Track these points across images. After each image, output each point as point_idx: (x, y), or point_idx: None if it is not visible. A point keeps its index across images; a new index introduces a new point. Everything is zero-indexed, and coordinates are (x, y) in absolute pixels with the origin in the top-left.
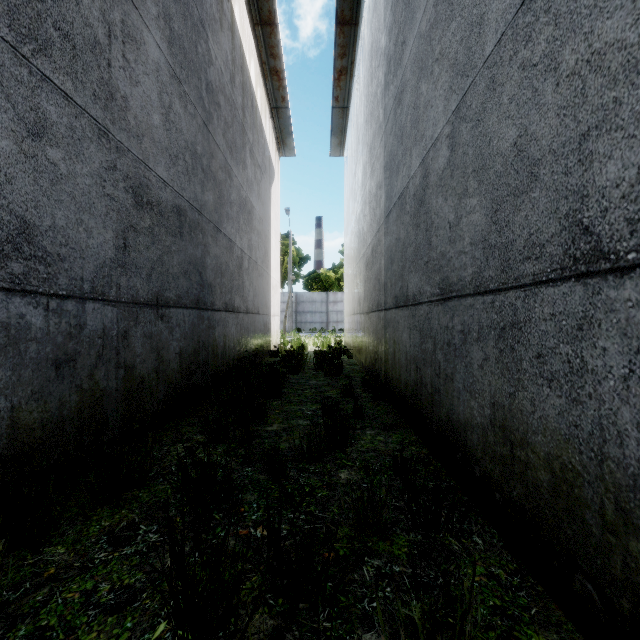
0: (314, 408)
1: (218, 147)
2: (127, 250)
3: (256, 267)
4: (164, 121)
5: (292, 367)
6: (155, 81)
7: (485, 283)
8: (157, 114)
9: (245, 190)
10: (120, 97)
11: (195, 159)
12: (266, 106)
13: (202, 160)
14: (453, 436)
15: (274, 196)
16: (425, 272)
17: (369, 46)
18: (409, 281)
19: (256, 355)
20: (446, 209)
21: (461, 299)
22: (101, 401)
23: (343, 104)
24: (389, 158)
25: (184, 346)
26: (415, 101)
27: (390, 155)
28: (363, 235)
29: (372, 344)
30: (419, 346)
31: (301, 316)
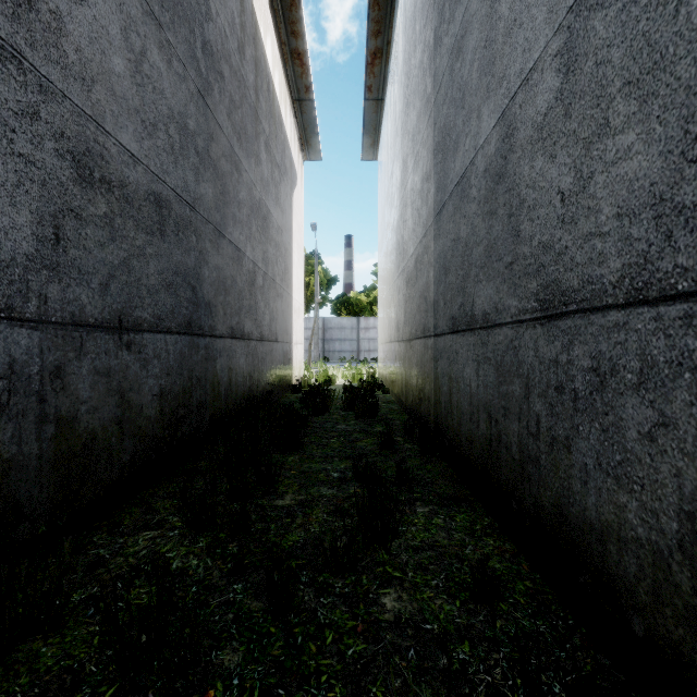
0: (343, 467)
1: (220, 129)
2: (61, 245)
3: (273, 285)
4: (132, 71)
5: (316, 407)
6: (116, 9)
7: (662, 281)
8: (120, 57)
9: (259, 190)
10: (47, 11)
11: (185, 136)
12: (286, 96)
13: (196, 140)
14: (571, 541)
15: (296, 204)
16: (507, 278)
17: (411, 9)
18: (476, 295)
19: (271, 393)
20: (553, 172)
21: (591, 315)
22: (5, 478)
23: (377, 95)
24: (442, 135)
25: (167, 384)
26: (487, 35)
27: (443, 131)
28: (403, 245)
29: (416, 379)
30: (495, 387)
31: (329, 344)
